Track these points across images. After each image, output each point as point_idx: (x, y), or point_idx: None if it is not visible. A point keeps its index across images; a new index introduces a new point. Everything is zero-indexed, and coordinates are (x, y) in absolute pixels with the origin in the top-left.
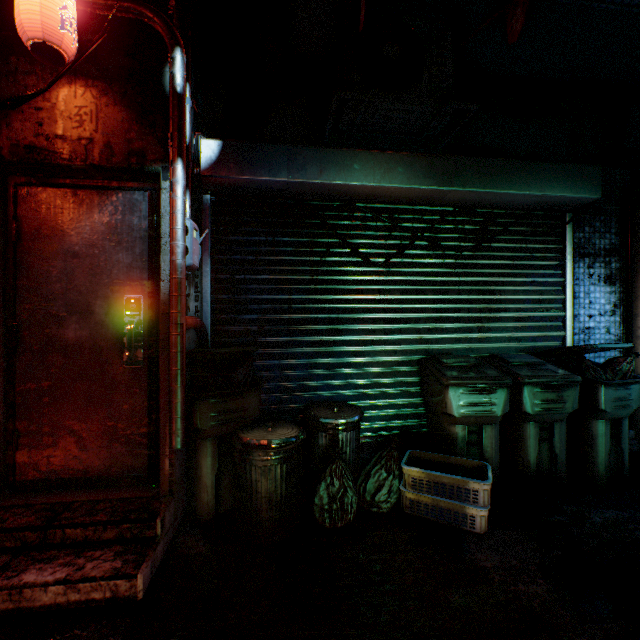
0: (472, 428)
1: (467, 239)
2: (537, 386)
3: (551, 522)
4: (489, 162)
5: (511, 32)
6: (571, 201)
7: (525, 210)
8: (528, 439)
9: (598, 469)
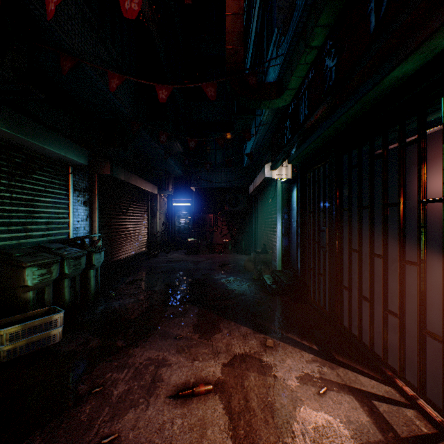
0: (38, 291)
1: (17, 168)
2: (71, 258)
3: (85, 321)
4: (41, 127)
5: (65, 69)
6: (76, 162)
7: (51, 159)
8: (66, 288)
9: (92, 293)
